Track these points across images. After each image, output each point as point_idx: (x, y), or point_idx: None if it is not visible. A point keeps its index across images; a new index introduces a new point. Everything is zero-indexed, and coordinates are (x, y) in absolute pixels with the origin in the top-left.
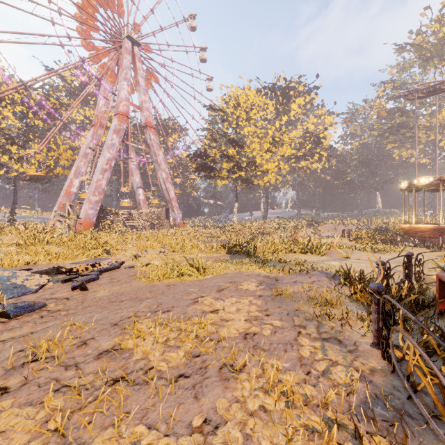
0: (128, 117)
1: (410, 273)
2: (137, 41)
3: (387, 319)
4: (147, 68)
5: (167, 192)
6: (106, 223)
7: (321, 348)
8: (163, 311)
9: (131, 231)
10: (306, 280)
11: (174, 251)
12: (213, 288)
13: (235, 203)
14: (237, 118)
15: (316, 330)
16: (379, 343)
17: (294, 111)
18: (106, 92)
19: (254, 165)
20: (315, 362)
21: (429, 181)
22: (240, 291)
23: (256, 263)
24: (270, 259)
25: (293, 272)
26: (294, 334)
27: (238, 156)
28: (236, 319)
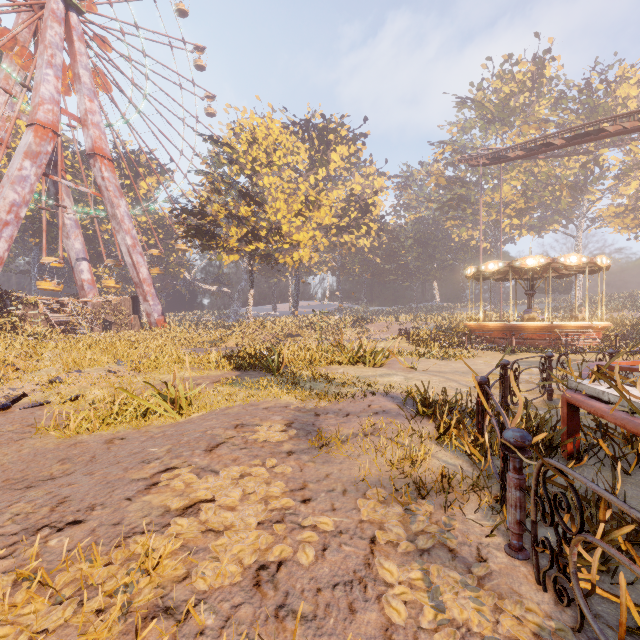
0: (58, 134)
1: (506, 391)
2: (75, 4)
3: (556, 510)
4: (97, 56)
5: (134, 270)
6: (9, 320)
7: (425, 583)
8: (61, 526)
9: (63, 334)
10: (364, 411)
11: (138, 369)
12: (199, 443)
13: (250, 290)
14: (253, 161)
15: (403, 527)
16: (522, 547)
17: (335, 164)
18: (11, 82)
19: (279, 234)
20: (421, 636)
21: (498, 267)
22: (253, 446)
23: (282, 385)
24: (304, 375)
25: (341, 398)
26: (363, 548)
27: (254, 219)
28: (240, 525)
